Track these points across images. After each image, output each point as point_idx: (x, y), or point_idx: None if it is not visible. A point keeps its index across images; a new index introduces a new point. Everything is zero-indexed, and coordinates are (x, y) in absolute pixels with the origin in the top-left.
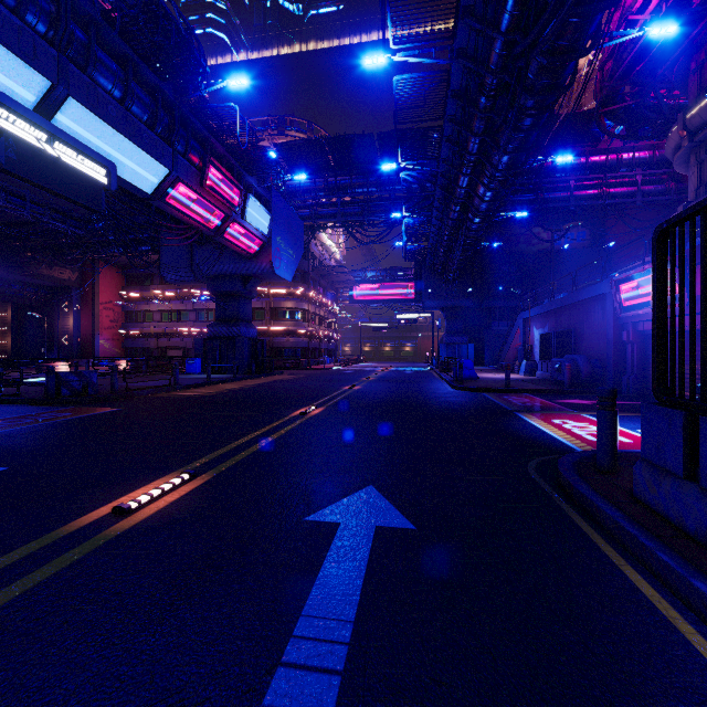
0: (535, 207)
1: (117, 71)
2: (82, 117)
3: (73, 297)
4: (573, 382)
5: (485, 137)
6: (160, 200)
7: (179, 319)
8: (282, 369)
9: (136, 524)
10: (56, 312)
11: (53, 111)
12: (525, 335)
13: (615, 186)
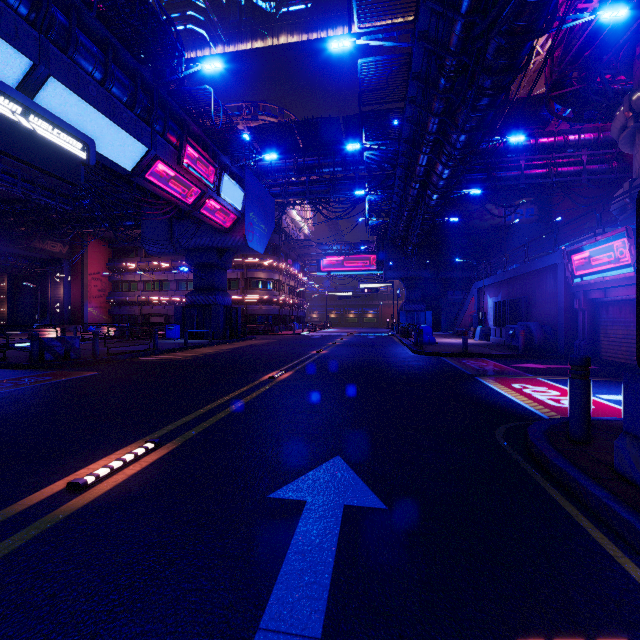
0: (488, 185)
1: (98, 54)
2: (63, 96)
3: (64, 269)
4: (527, 347)
5: (444, 117)
6: (140, 177)
7: (161, 289)
8: (255, 334)
9: (89, 502)
10: (49, 282)
11: (35, 89)
12: (479, 303)
13: (562, 165)
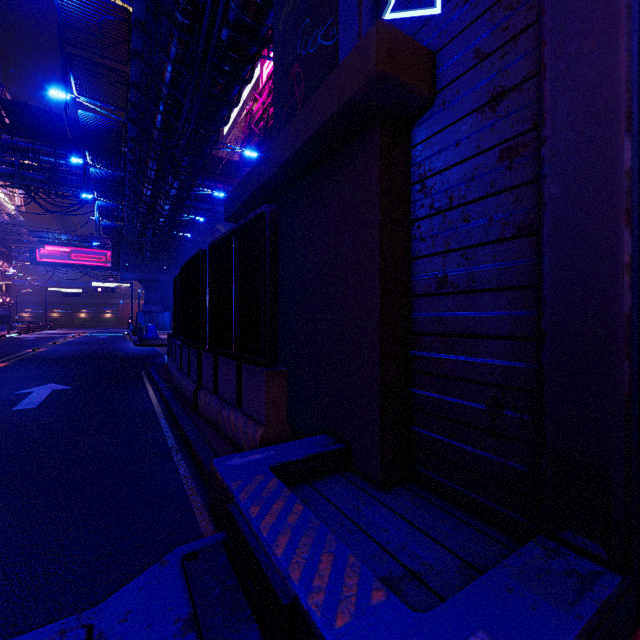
0: (211, 215)
1: None
2: None
3: None
4: None
5: (158, 172)
6: None
7: None
8: None
9: None
10: None
11: None
12: None
13: None
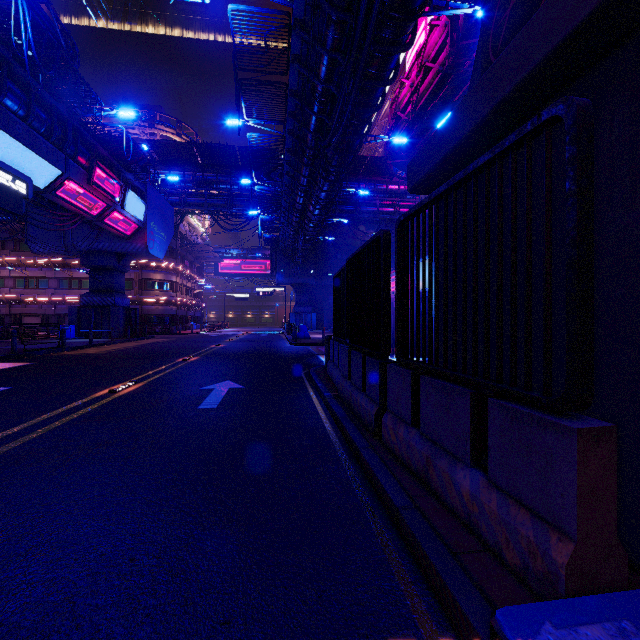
0: (354, 216)
1: (22, 96)
2: None
3: None
4: None
5: (310, 178)
6: (51, 193)
7: (37, 286)
8: (152, 334)
9: (124, 394)
10: None
11: None
12: None
13: (404, 207)
